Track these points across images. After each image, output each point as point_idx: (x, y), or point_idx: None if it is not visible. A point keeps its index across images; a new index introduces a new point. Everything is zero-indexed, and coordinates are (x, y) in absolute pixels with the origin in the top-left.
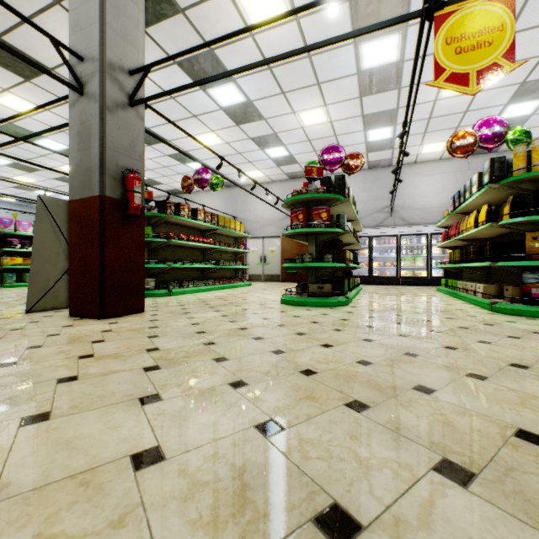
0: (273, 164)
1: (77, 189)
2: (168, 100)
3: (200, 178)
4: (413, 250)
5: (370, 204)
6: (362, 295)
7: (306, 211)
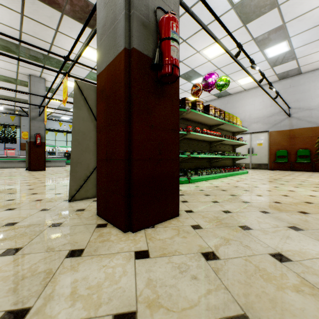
0: (267, 66)
1: (102, 57)
2: (185, 14)
3: (207, 83)
4: None
5: None
6: None
7: None
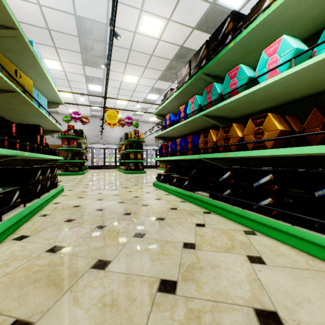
0: None
1: None
2: None
3: None
4: (110, 154)
5: (92, 132)
6: (89, 172)
7: (68, 141)
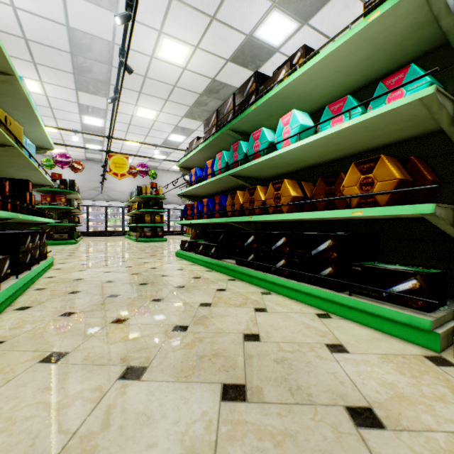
0: None
1: None
2: None
3: None
4: (115, 215)
5: (87, 183)
6: (83, 241)
7: (52, 197)
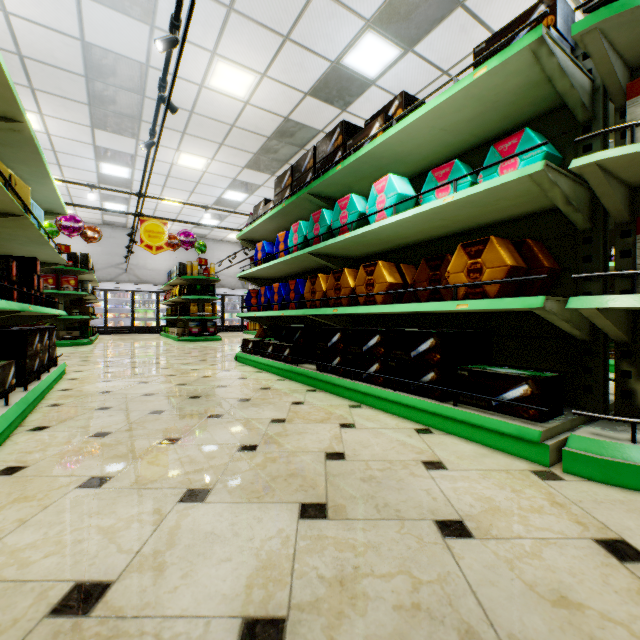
0: None
1: None
2: None
3: None
4: (146, 304)
5: (105, 258)
6: (101, 340)
7: (56, 278)
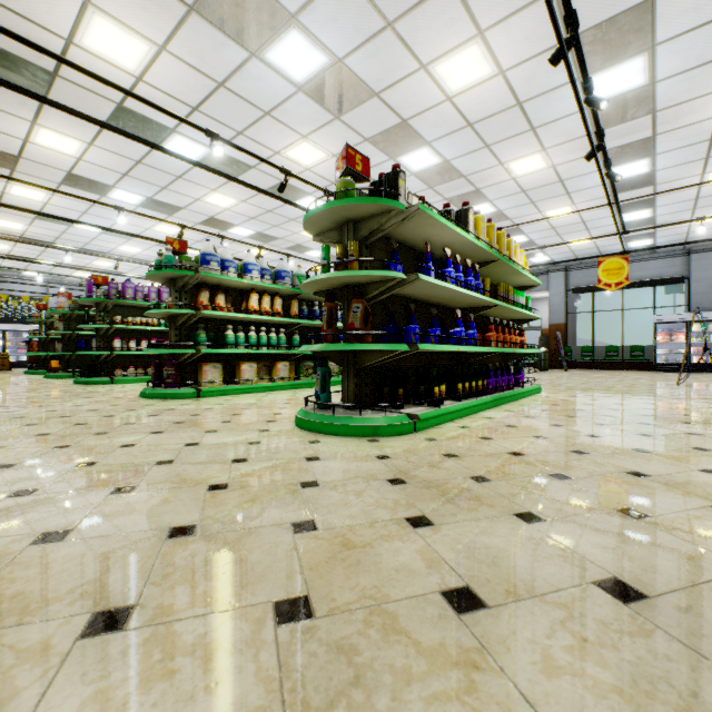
0: None
1: None
2: None
3: None
4: None
5: None
6: None
7: None
